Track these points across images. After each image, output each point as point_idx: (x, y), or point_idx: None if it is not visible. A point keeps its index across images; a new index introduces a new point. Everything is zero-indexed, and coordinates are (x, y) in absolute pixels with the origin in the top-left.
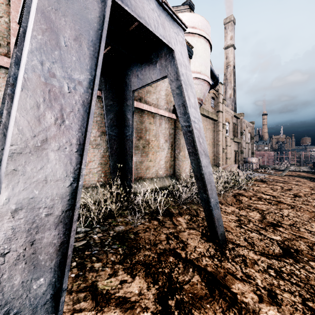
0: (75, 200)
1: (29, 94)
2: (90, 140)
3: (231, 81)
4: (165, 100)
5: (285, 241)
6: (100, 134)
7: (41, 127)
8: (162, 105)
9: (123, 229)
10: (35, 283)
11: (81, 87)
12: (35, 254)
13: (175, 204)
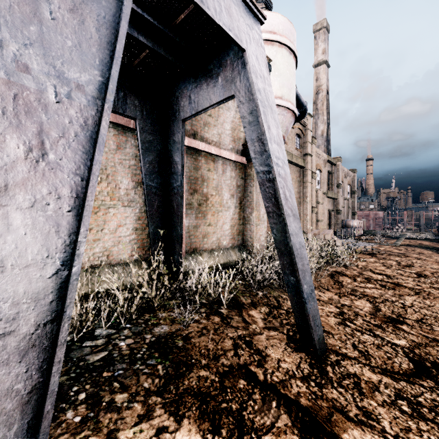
0: (63, 302)
1: None
2: (120, 193)
3: (323, 112)
4: (230, 136)
5: (414, 349)
6: (134, 185)
7: None
8: (227, 143)
9: (167, 330)
10: None
11: (82, 96)
12: None
13: (246, 289)
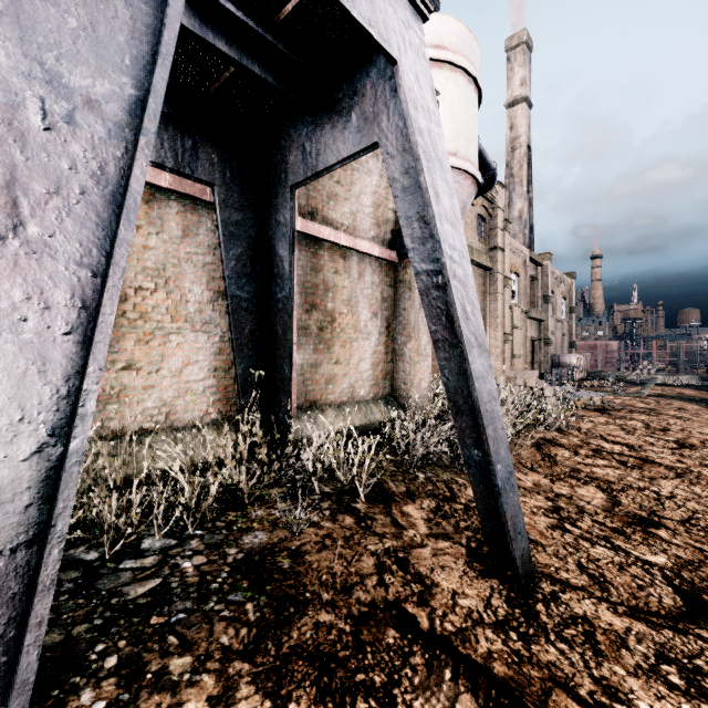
0: (52, 507)
1: None
2: (188, 310)
3: (522, 180)
4: (371, 217)
5: (681, 571)
6: (212, 297)
7: None
8: (366, 228)
9: (264, 540)
10: None
11: (96, 120)
12: None
13: (397, 469)
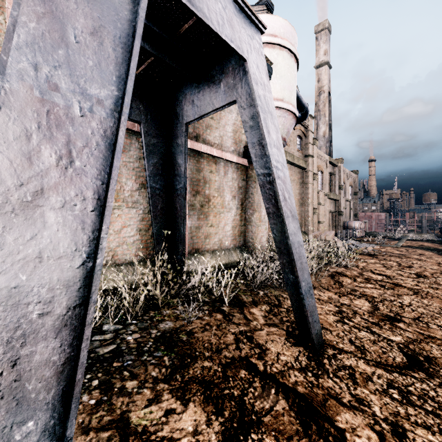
0: (89, 289)
1: (13, 116)
2: (124, 195)
3: (325, 113)
4: (232, 138)
5: (409, 344)
6: (138, 187)
7: (33, 171)
8: (228, 145)
9: (172, 326)
10: (18, 430)
11: (102, 109)
12: (19, 381)
13: (247, 288)
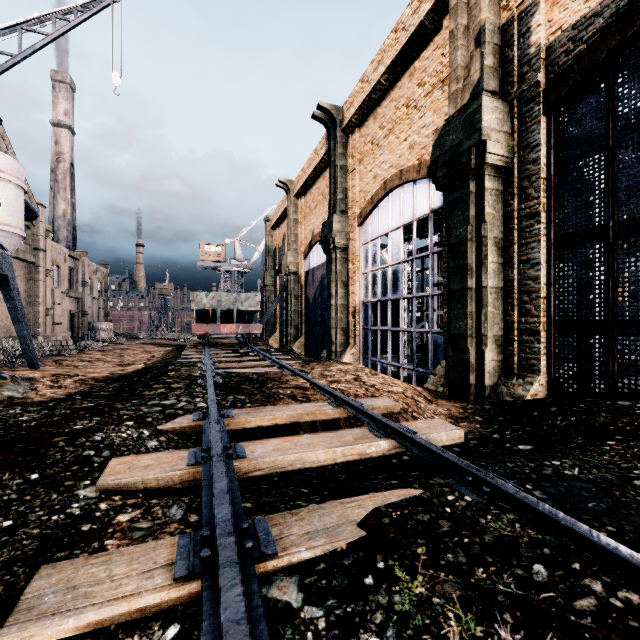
0: None
1: None
2: None
3: (67, 188)
4: None
5: None
6: None
7: None
8: None
9: None
10: None
11: None
12: None
13: None
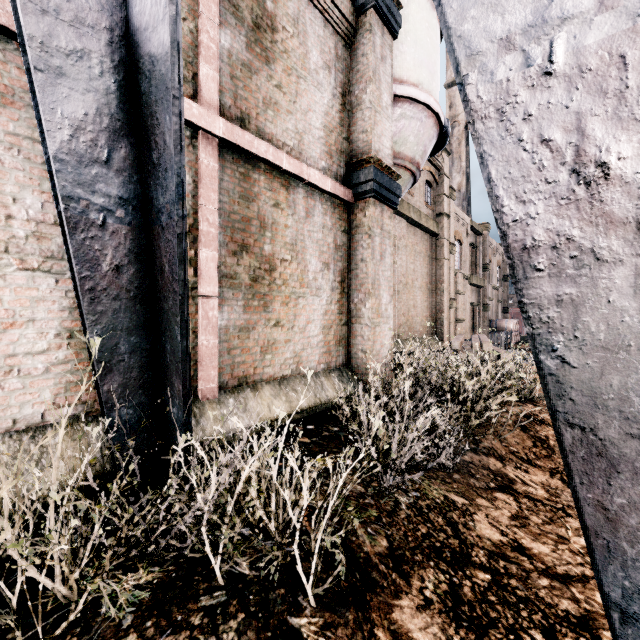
0: None
1: None
2: (12, 233)
3: (461, 156)
4: (322, 142)
5: None
6: None
7: None
8: (315, 155)
9: None
10: None
11: None
12: None
13: (365, 488)
